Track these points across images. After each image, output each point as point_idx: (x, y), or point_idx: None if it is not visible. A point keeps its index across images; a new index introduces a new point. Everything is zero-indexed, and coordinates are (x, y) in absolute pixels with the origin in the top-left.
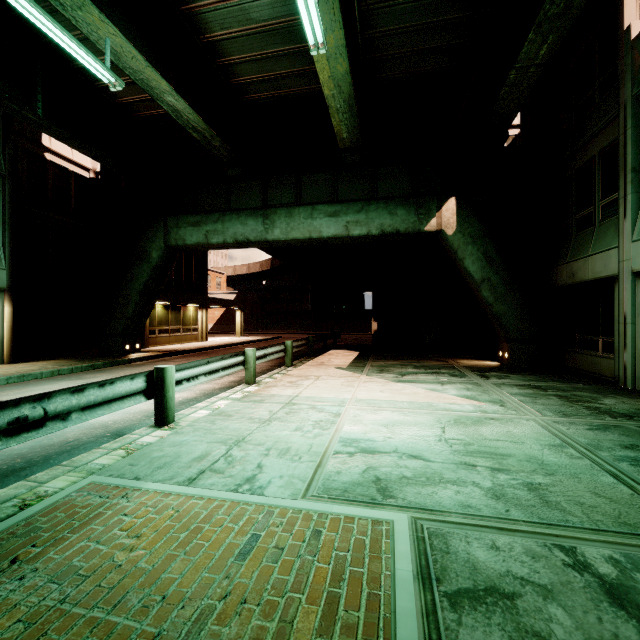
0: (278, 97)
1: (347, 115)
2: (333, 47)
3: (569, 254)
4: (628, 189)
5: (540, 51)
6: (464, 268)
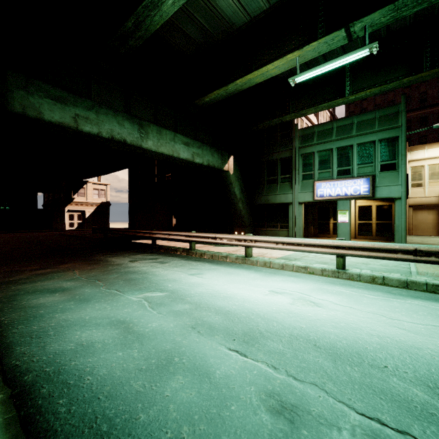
0: (157, 34)
1: (225, 94)
2: (269, 73)
3: (265, 192)
4: (297, 175)
5: (287, 118)
6: (233, 192)
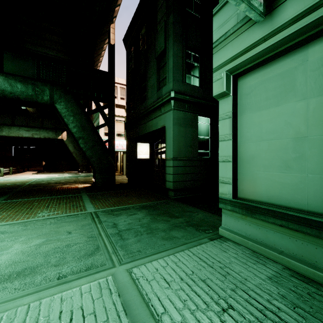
0: None
1: (32, 109)
2: None
3: None
4: None
5: None
6: (69, 149)
